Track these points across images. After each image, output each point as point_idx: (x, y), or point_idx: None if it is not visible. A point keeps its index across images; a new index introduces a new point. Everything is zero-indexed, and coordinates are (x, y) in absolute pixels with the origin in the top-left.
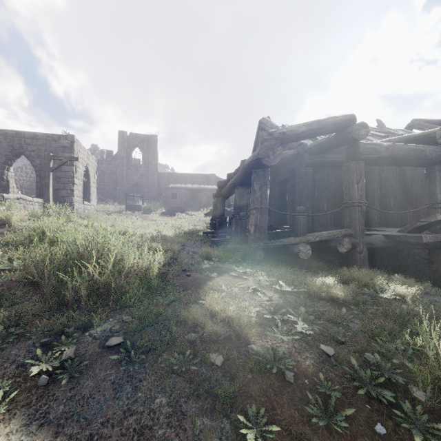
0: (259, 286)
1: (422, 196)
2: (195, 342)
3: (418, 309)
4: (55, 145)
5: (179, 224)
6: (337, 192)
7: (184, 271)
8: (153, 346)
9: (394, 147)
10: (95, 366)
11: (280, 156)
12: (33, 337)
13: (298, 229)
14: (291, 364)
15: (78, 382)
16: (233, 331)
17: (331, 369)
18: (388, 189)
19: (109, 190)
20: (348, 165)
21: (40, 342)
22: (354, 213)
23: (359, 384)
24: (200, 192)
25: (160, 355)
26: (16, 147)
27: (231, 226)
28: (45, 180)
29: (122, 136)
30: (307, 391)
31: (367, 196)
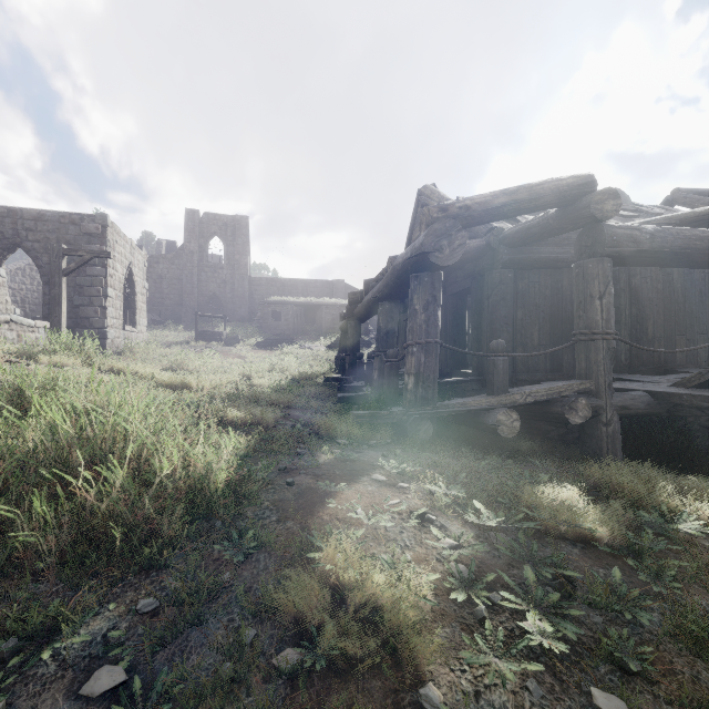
0: (431, 506)
1: (701, 319)
2: (296, 675)
3: None
4: (75, 232)
5: (284, 364)
6: (557, 313)
7: (282, 472)
8: (192, 701)
9: (665, 232)
10: None
11: (461, 248)
12: None
13: (493, 382)
14: None
15: None
16: (383, 639)
17: None
18: (643, 308)
19: (171, 306)
20: (583, 266)
21: None
22: (595, 352)
23: None
24: (320, 310)
25: None
26: (8, 235)
27: (372, 370)
28: (53, 291)
29: (191, 218)
30: None
31: None
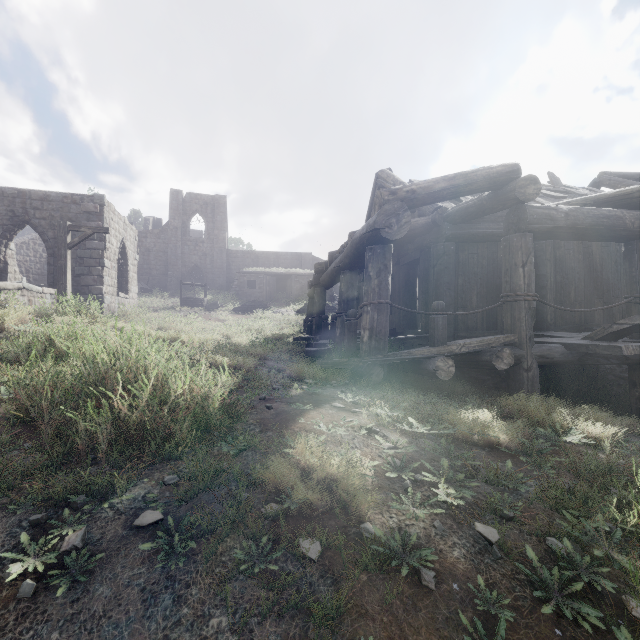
0: (377, 424)
1: (616, 285)
2: (277, 519)
3: (623, 460)
4: (76, 210)
5: (258, 326)
6: (492, 279)
7: (262, 401)
8: (209, 526)
9: (578, 212)
10: (115, 561)
11: (407, 225)
12: (18, 511)
13: (434, 335)
14: (431, 559)
15: (87, 588)
16: (337, 499)
17: (495, 565)
18: (566, 275)
19: (157, 276)
20: (509, 240)
21: (30, 521)
22: (518, 311)
23: (542, 594)
24: (290, 279)
25: (220, 542)
26: (18, 213)
27: (335, 329)
28: (60, 262)
29: (175, 198)
30: (457, 603)
31: (536, 286)
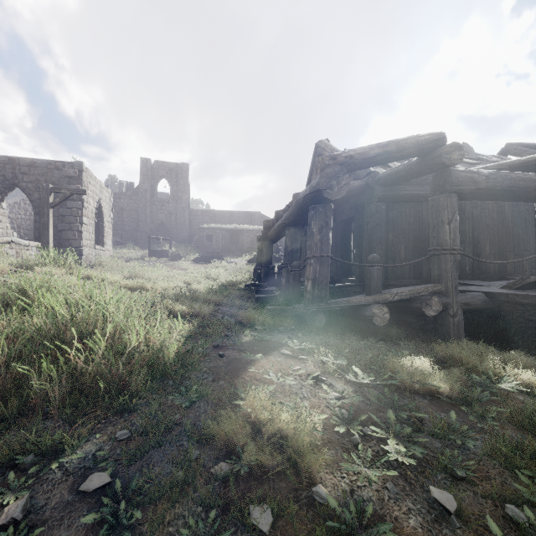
0: (323, 371)
1: (525, 239)
2: (227, 480)
3: None
4: (58, 175)
5: (215, 274)
6: (418, 235)
7: (216, 348)
8: (156, 494)
9: (497, 175)
10: (57, 534)
11: (346, 186)
12: None
13: (370, 285)
14: None
15: None
16: (287, 456)
17: None
18: (482, 231)
19: (129, 231)
20: (436, 200)
21: None
22: (445, 263)
23: None
24: (242, 234)
25: (168, 510)
26: (8, 177)
27: (281, 278)
28: (43, 219)
29: (145, 165)
30: None
31: None
